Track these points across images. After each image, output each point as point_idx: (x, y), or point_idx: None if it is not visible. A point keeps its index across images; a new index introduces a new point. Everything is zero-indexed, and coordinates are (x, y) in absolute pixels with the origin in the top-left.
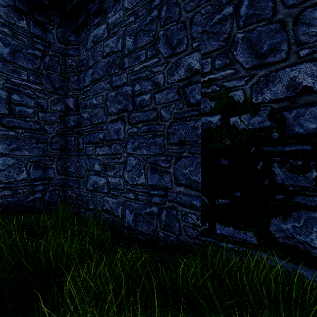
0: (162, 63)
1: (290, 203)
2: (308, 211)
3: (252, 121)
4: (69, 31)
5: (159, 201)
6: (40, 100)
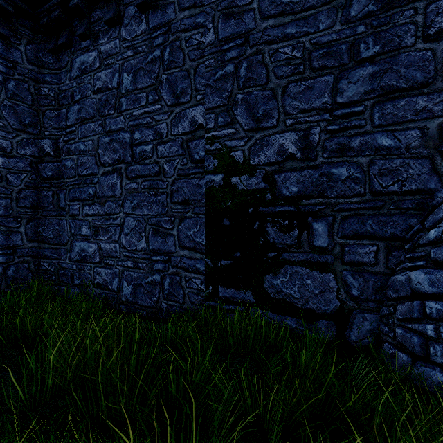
0: (165, 112)
1: (279, 260)
2: (292, 266)
3: (250, 182)
4: (44, 49)
5: (162, 268)
6: (1, 140)
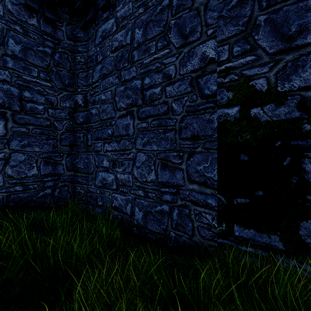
0: (174, 54)
1: None
2: None
3: (277, 111)
4: (78, 28)
5: (170, 199)
6: (50, 97)
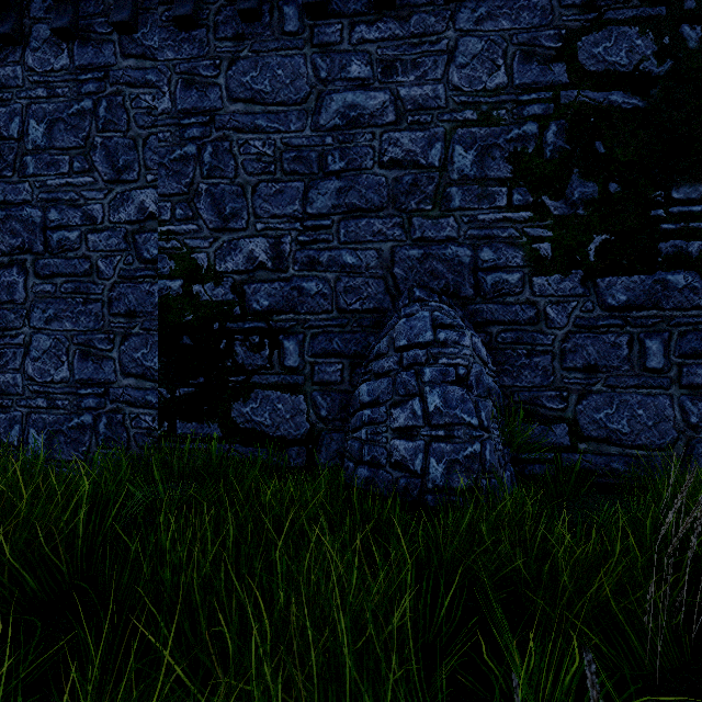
0: (101, 188)
1: (250, 384)
2: (263, 390)
3: (216, 292)
4: None
5: (96, 405)
6: None
